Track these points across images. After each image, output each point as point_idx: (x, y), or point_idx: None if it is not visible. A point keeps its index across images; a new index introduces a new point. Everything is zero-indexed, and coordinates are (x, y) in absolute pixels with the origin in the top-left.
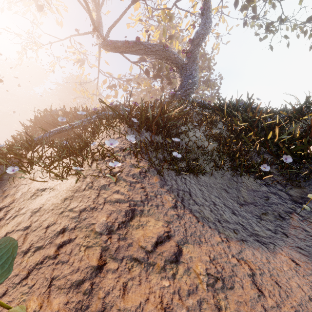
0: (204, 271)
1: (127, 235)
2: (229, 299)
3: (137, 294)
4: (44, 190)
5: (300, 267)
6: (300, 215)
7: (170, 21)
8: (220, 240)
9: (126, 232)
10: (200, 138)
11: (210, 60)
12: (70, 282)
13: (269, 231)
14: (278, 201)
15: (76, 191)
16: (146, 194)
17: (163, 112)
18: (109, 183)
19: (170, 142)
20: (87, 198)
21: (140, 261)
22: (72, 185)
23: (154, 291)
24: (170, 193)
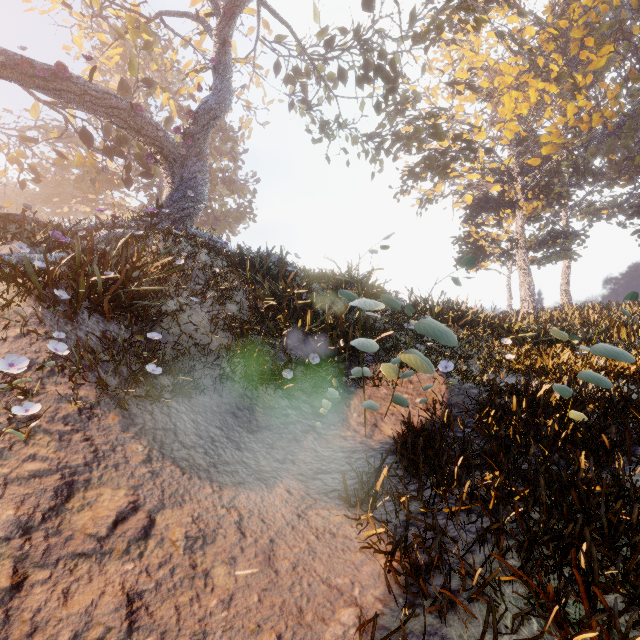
0: (184, 536)
1: (63, 526)
2: (207, 554)
3: (88, 593)
4: None
5: (292, 497)
6: (317, 433)
7: (149, 51)
8: (211, 491)
9: (60, 523)
10: (201, 325)
11: (236, 142)
12: None
13: (277, 463)
14: (297, 419)
15: None
16: (96, 450)
17: (129, 275)
18: (12, 443)
19: (144, 338)
20: None
21: (89, 555)
22: None
23: (113, 581)
24: (141, 439)
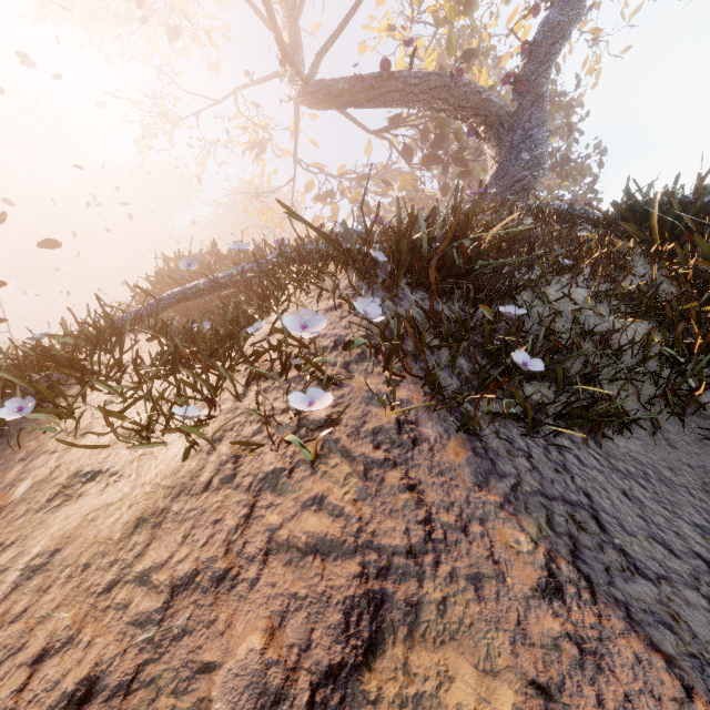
0: None
1: None
2: None
3: None
4: (93, 477)
5: None
6: None
7: (468, 13)
8: None
9: None
10: (584, 304)
11: (571, 107)
12: None
13: None
14: None
15: (179, 492)
16: (428, 518)
17: (462, 231)
18: (294, 462)
19: (492, 317)
20: (211, 526)
21: None
22: (173, 467)
23: None
24: (520, 514)
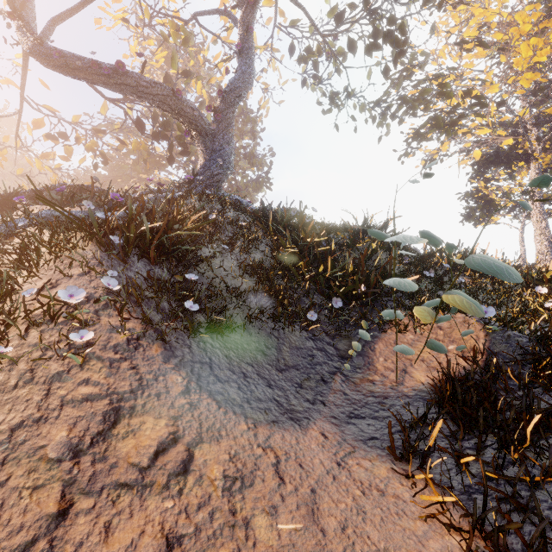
0: (221, 474)
1: (109, 452)
2: (246, 499)
3: (128, 530)
4: None
5: (327, 441)
6: (344, 375)
7: (186, 46)
8: (246, 428)
9: (106, 448)
10: (231, 270)
11: (255, 122)
12: (9, 550)
13: (307, 403)
14: (323, 360)
15: None
16: (141, 378)
17: (171, 224)
18: (70, 367)
19: (183, 279)
20: (25, 403)
21: (131, 486)
22: None
23: (153, 519)
24: (181, 370)
